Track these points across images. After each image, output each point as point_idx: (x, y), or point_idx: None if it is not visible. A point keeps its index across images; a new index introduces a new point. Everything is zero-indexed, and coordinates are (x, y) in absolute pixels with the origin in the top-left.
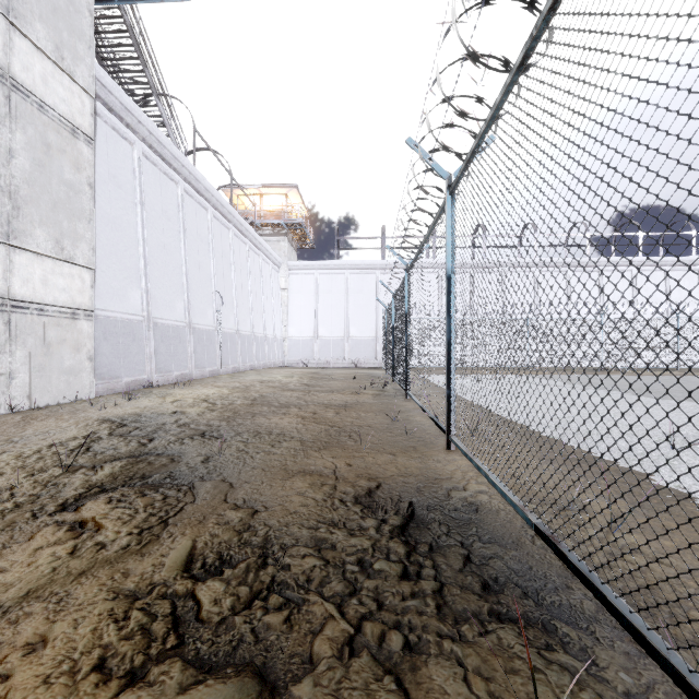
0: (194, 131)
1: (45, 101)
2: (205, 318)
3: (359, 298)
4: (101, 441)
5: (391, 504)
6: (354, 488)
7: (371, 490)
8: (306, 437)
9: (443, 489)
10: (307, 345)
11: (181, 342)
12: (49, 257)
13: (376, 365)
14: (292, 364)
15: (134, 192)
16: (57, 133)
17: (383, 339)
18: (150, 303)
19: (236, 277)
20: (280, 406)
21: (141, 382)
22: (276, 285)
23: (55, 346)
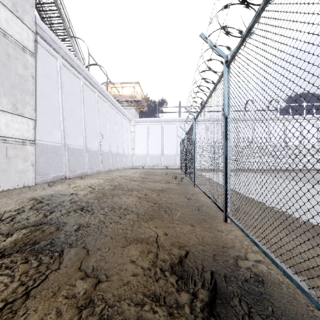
0: (89, 54)
1: (7, 32)
2: (94, 145)
3: (168, 136)
4: (22, 213)
5: (197, 274)
6: (170, 257)
7: (182, 259)
8: (140, 211)
9: (232, 259)
10: (143, 158)
11: (82, 156)
12: (9, 112)
13: (176, 167)
14: (136, 167)
15: (58, 82)
16: (14, 49)
17: (180, 155)
18: (65, 137)
19: (109, 125)
20: (128, 190)
21: (60, 176)
22: (129, 129)
23: (12, 159)
